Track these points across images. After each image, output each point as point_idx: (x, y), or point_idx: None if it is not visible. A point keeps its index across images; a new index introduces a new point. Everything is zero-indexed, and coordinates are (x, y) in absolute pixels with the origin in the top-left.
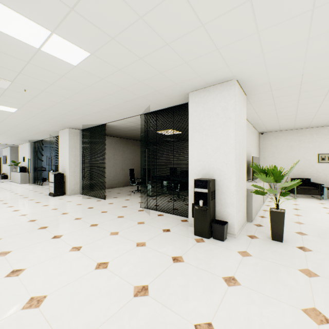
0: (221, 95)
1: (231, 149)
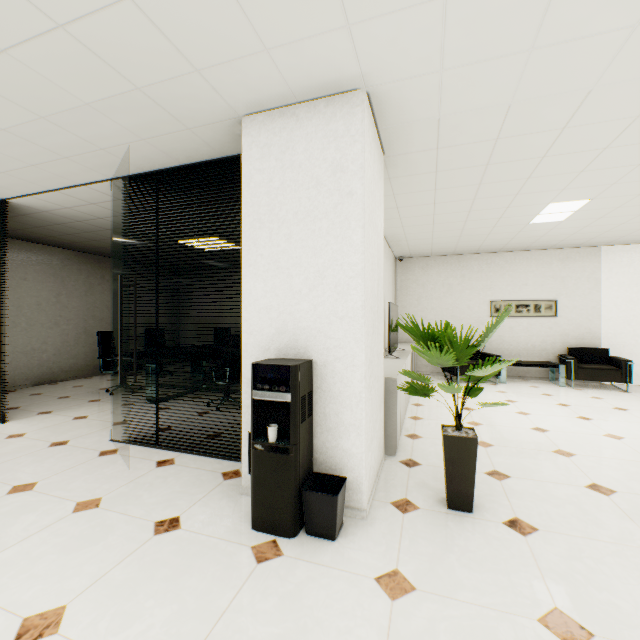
0: (329, 129)
1: (354, 279)
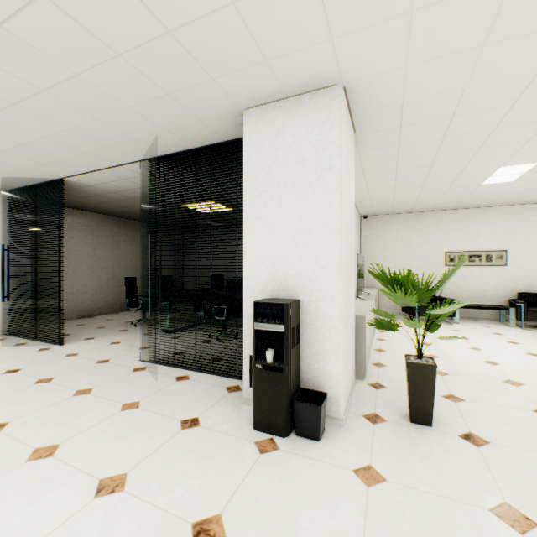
0: (313, 117)
1: (333, 236)
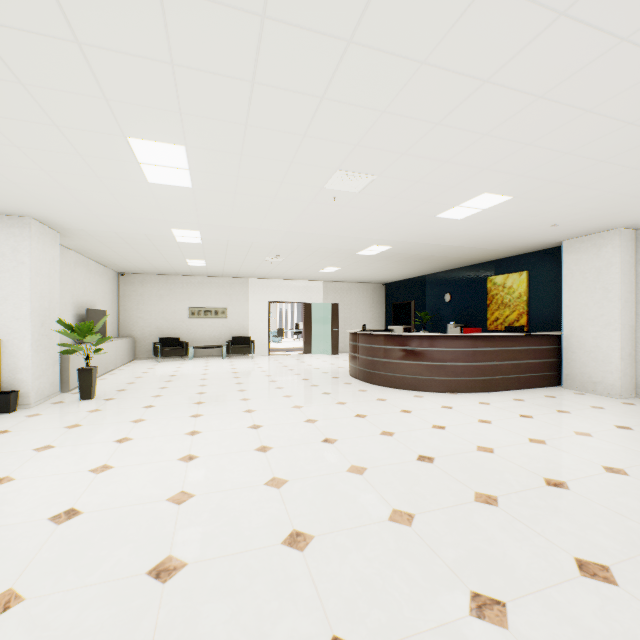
0: (11, 231)
1: (26, 302)
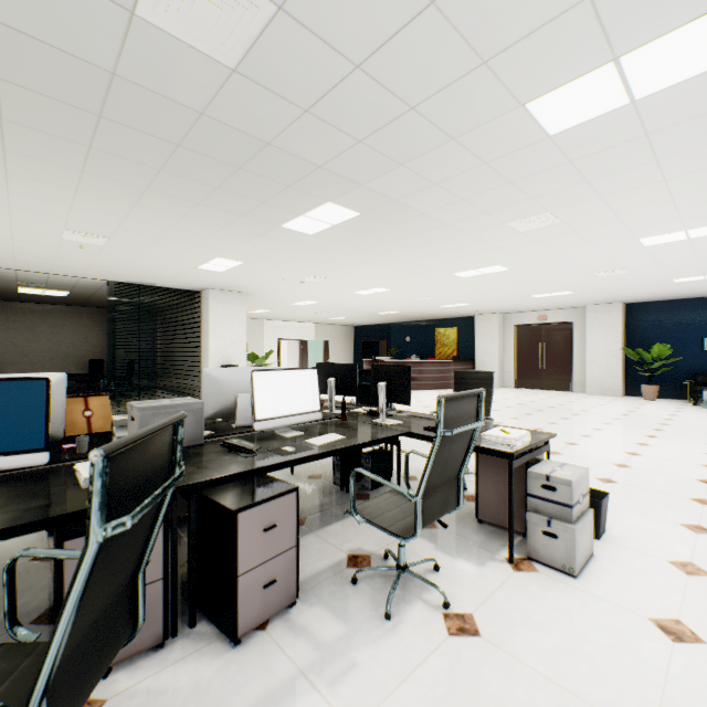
0: (238, 301)
1: (244, 343)
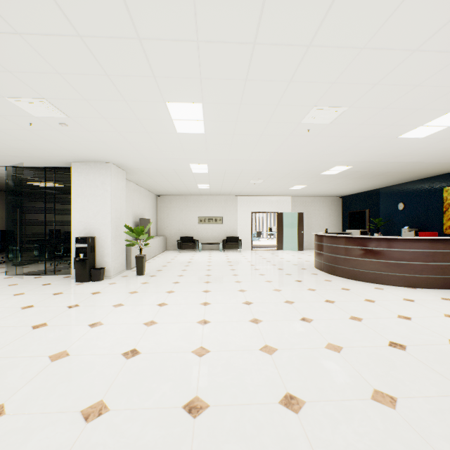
0: (101, 172)
1: (108, 214)
